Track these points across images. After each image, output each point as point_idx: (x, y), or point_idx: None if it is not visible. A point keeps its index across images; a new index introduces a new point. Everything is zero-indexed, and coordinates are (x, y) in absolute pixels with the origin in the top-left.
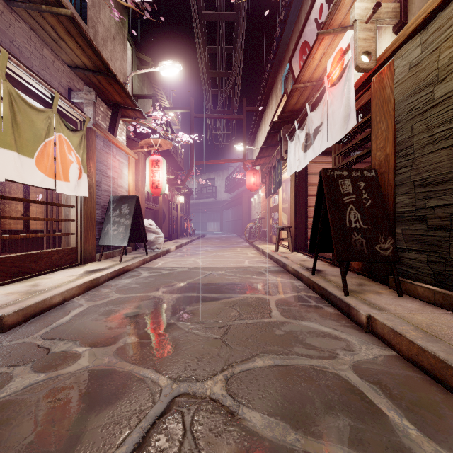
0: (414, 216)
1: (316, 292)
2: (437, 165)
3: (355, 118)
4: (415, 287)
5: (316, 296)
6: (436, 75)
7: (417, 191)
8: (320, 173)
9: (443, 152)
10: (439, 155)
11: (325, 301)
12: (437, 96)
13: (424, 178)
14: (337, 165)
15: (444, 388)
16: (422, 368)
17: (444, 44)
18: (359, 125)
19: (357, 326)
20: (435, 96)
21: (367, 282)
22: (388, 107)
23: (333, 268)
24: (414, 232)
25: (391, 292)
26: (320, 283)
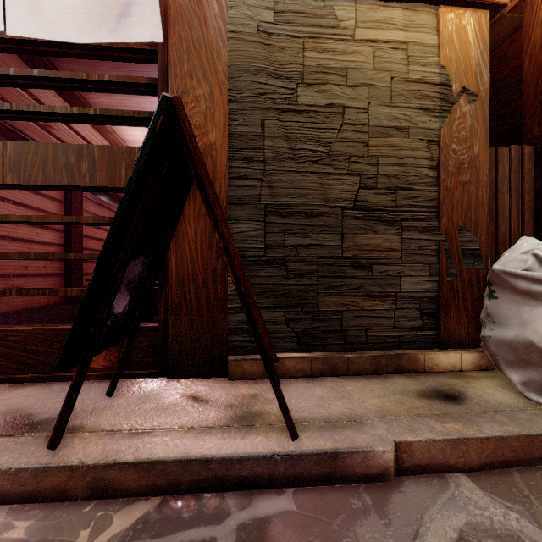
0: (264, 257)
1: (130, 493)
2: (307, 192)
3: (160, 27)
4: (281, 362)
5: (151, 506)
6: (301, 72)
7: (272, 220)
8: (166, 102)
9: (314, 177)
10: (309, 179)
11: (209, 497)
12: (303, 101)
13: (284, 204)
14: (3, 103)
15: (531, 466)
16: (502, 464)
17: (309, 41)
18: (105, 47)
19: (370, 484)
20: (300, 99)
21: (177, 386)
22: (213, 62)
23: (15, 392)
24: (266, 281)
25: (252, 385)
26: (148, 453)
